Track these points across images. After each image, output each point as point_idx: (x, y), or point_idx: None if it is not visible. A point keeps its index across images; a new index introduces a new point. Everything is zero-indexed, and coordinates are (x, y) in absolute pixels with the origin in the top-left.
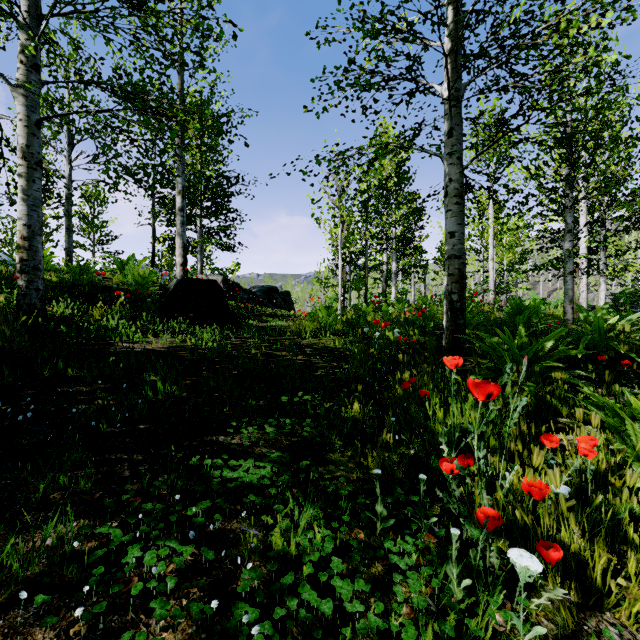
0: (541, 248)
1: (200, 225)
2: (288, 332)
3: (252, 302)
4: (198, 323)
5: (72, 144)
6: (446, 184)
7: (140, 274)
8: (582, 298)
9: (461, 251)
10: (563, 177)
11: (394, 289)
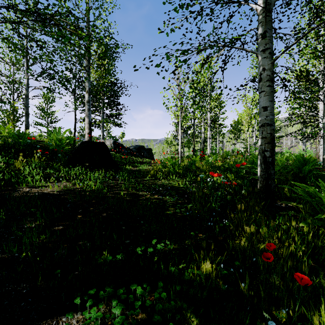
0: (290, 124)
1: (102, 112)
2: (148, 174)
3: (130, 154)
4: (92, 169)
5: (27, 65)
6: (260, 72)
7: (58, 139)
8: (321, 152)
9: (272, 120)
10: (324, 75)
11: (209, 147)
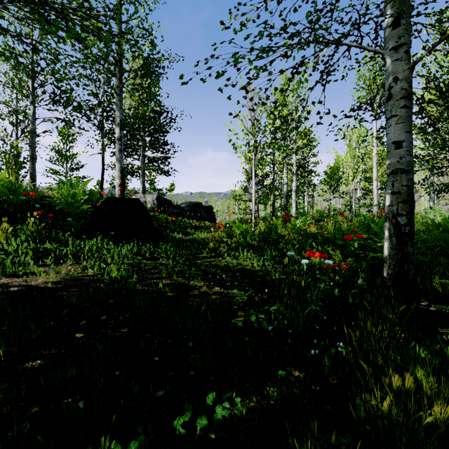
0: None
1: (142, 155)
2: (206, 248)
3: (181, 215)
4: (119, 241)
5: (33, 87)
6: (389, 85)
7: (71, 194)
8: None
9: (410, 164)
10: None
11: (294, 204)
